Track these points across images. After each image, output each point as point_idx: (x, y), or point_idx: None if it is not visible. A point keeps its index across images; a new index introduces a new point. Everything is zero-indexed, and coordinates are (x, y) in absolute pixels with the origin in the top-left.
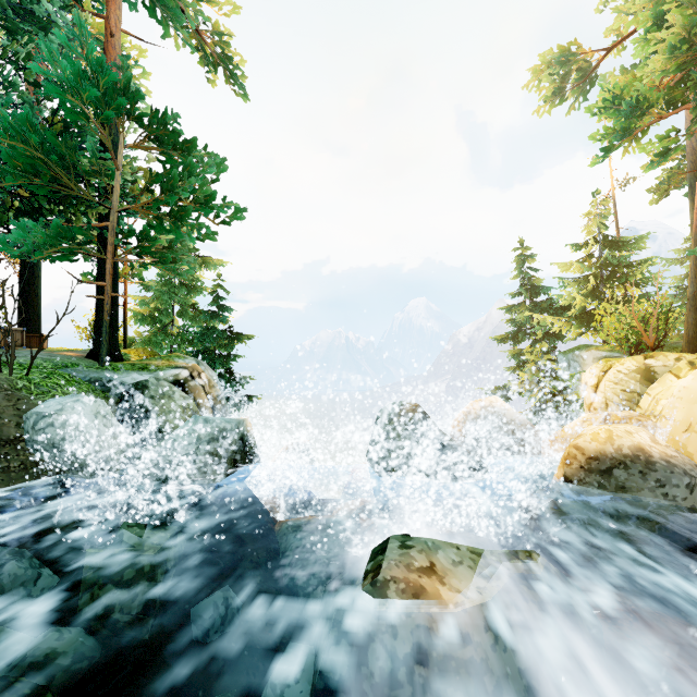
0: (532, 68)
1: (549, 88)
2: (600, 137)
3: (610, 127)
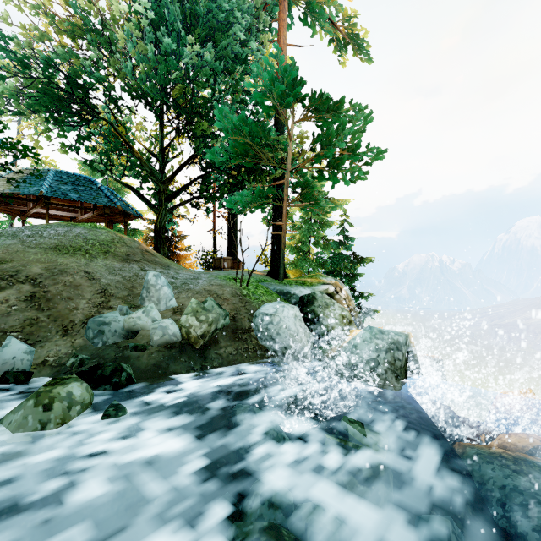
0: None
1: None
2: None
3: None
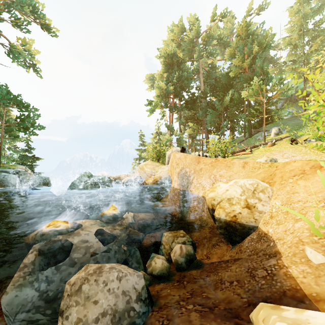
0: (146, 76)
1: (150, 84)
2: (149, 110)
3: (150, 108)
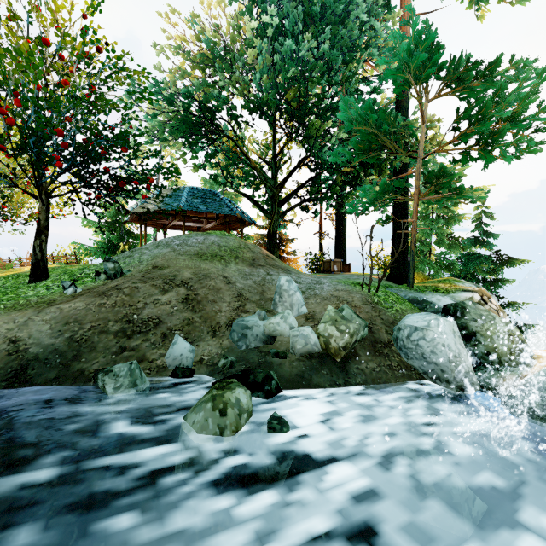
0: None
1: None
2: None
3: None
